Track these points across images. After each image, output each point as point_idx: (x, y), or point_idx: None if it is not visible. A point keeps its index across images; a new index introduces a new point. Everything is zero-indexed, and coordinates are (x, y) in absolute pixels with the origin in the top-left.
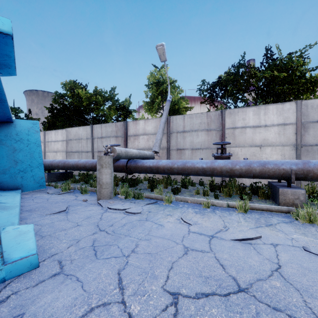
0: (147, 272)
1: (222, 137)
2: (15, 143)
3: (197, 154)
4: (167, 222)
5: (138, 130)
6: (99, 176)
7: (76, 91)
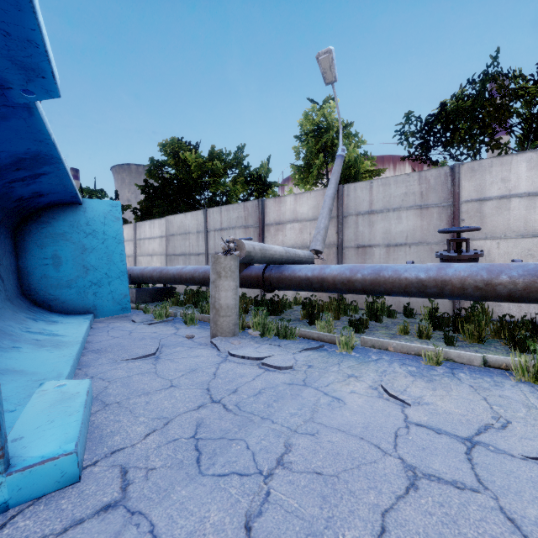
0: (320, 534)
1: (453, 220)
2: (85, 238)
3: (397, 256)
4: (351, 394)
5: (284, 215)
6: (214, 293)
7: (182, 155)
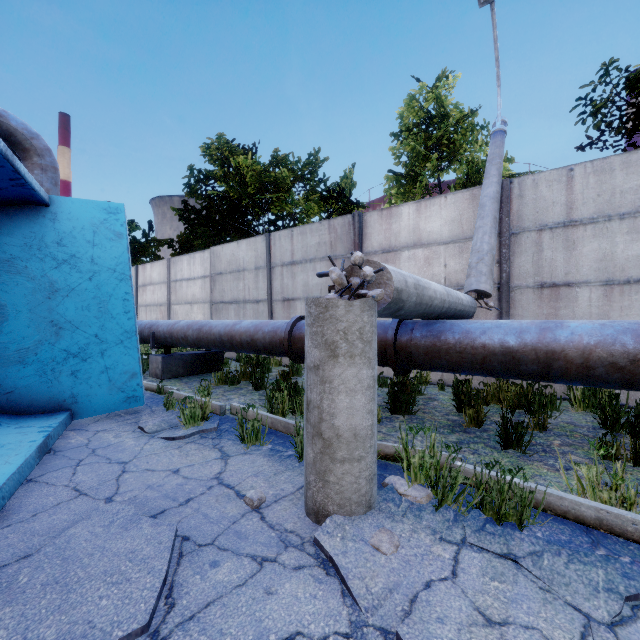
0: None
1: None
2: (55, 269)
3: (630, 302)
4: None
5: (397, 236)
6: (318, 396)
7: (233, 160)
